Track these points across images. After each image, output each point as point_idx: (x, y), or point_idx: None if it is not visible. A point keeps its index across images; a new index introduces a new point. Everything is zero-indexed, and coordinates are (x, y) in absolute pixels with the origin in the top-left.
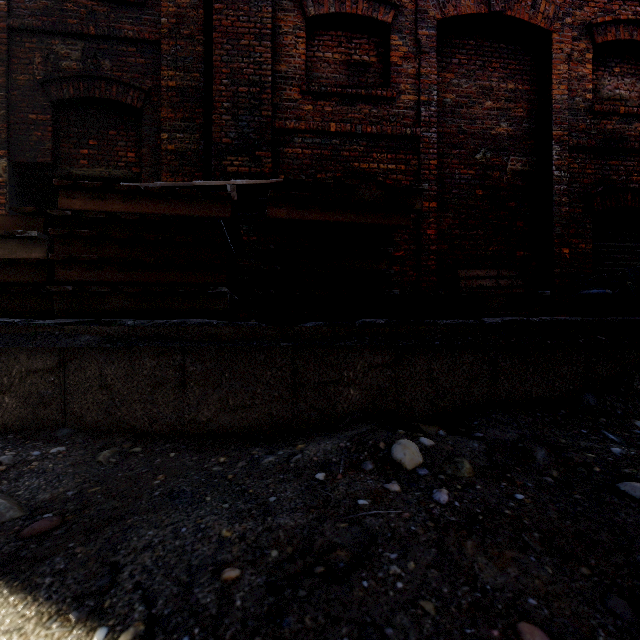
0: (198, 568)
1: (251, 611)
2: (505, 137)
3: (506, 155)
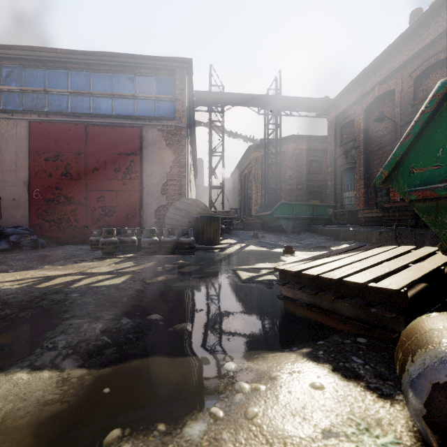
0: None
1: None
2: None
3: None
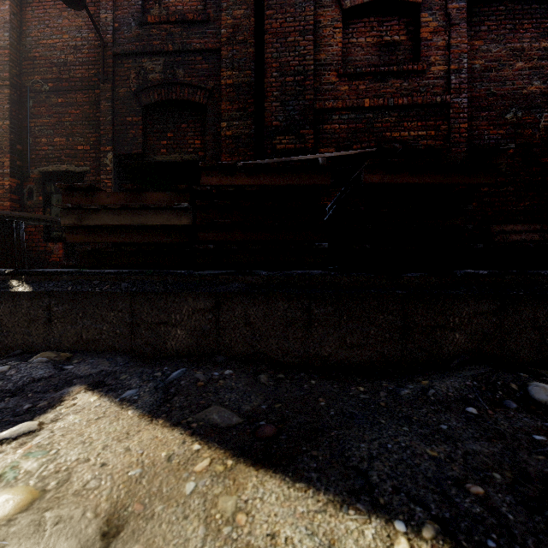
0: (434, 480)
1: (527, 526)
2: (538, 95)
3: (539, 112)
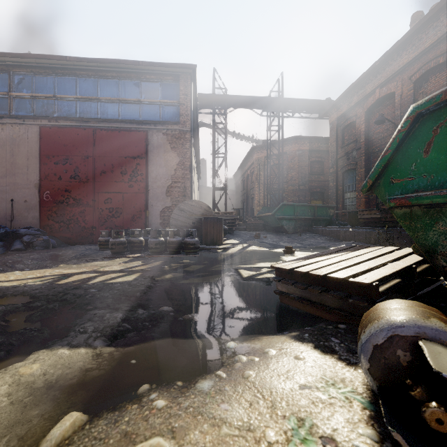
0: None
1: None
2: None
3: None
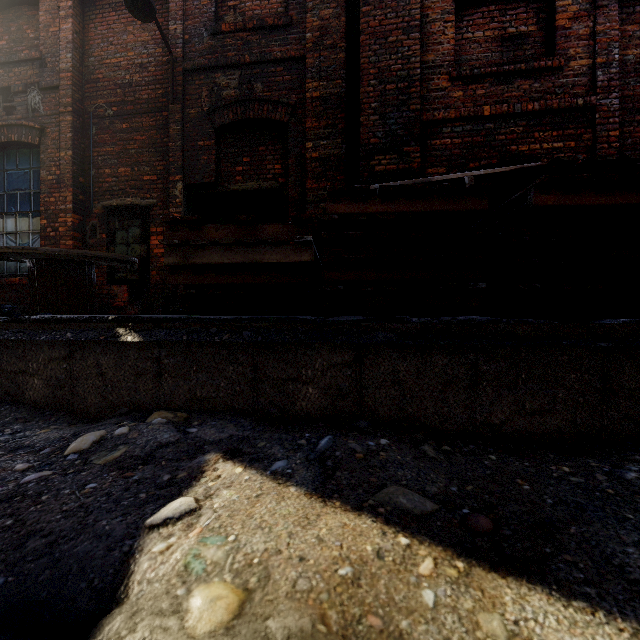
0: None
1: None
2: None
3: None
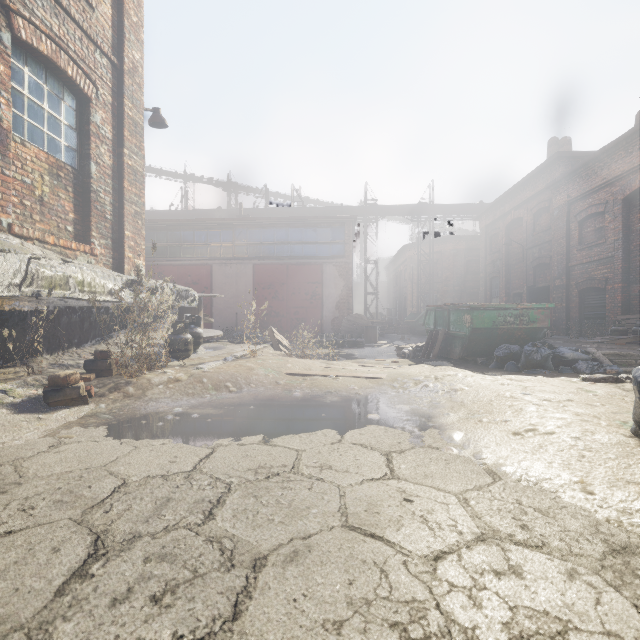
0: None
1: None
2: None
3: None
